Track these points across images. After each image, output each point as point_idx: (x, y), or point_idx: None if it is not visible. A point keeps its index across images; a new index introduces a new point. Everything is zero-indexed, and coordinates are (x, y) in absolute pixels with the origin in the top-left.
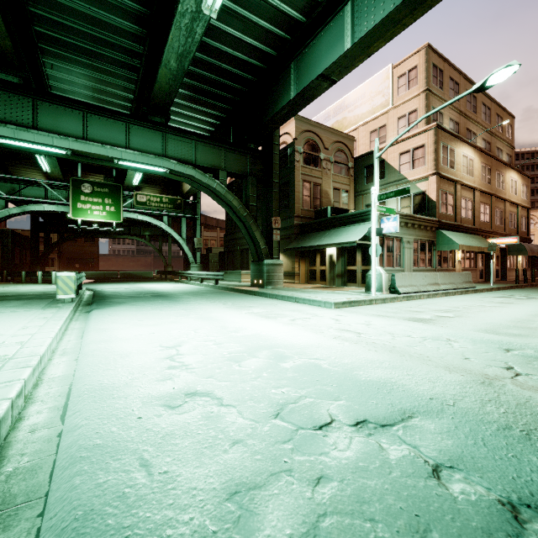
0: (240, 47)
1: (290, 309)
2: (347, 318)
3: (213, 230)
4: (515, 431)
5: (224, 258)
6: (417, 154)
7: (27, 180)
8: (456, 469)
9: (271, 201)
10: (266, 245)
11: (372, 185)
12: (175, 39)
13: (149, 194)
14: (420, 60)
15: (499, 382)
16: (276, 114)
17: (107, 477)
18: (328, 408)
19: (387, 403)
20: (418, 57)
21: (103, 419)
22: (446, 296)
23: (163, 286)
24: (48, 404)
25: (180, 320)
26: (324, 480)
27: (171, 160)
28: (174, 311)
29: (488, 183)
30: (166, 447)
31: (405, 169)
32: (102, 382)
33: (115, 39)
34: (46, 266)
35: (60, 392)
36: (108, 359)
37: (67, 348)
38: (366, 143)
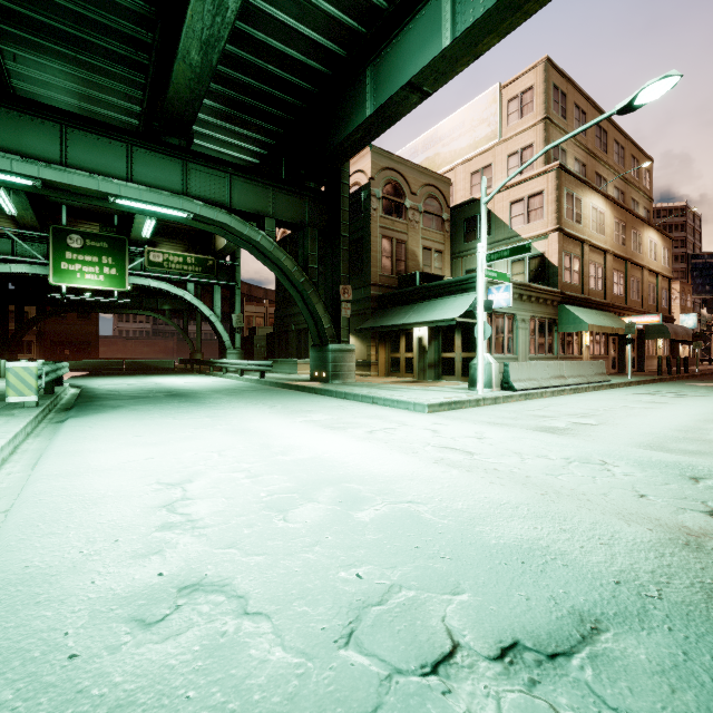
0: (295, 41)
1: (366, 415)
2: (449, 428)
3: (260, 304)
4: None
5: (273, 342)
6: (533, 203)
7: None
8: None
9: (338, 262)
10: (331, 324)
11: (474, 244)
12: (196, 18)
13: (167, 252)
14: (537, 79)
15: (712, 541)
16: (345, 140)
17: None
18: (443, 613)
19: (545, 598)
20: (534, 75)
21: None
22: (575, 393)
23: (186, 380)
24: None
25: (199, 435)
26: None
27: (194, 200)
28: (194, 419)
29: (623, 245)
30: None
31: (518, 223)
32: (27, 565)
33: (110, 19)
34: (20, 352)
35: None
36: (58, 511)
37: (0, 488)
38: (465, 188)
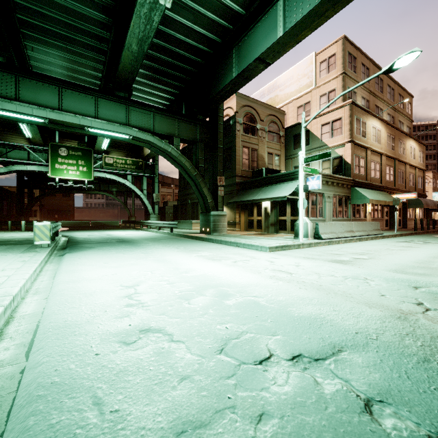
0: (191, 35)
1: (232, 253)
2: (280, 260)
3: (169, 187)
4: (433, 364)
5: (177, 210)
6: (335, 125)
7: (12, 144)
8: (386, 403)
9: (216, 163)
10: (212, 199)
11: (299, 150)
12: (136, 26)
13: (115, 157)
14: (338, 49)
15: (413, 316)
16: (220, 91)
17: (60, 416)
18: (267, 342)
19: (318, 338)
20: (336, 46)
21: (63, 356)
22: (360, 241)
23: (127, 233)
24: (15, 341)
25: (139, 262)
26: (266, 417)
27: (133, 128)
28: (135, 254)
29: (392, 149)
30: (119, 384)
31: (326, 137)
32: (66, 320)
33: (86, 26)
34: (30, 216)
35: (28, 329)
36: (73, 298)
37: (40, 288)
38: (294, 116)
